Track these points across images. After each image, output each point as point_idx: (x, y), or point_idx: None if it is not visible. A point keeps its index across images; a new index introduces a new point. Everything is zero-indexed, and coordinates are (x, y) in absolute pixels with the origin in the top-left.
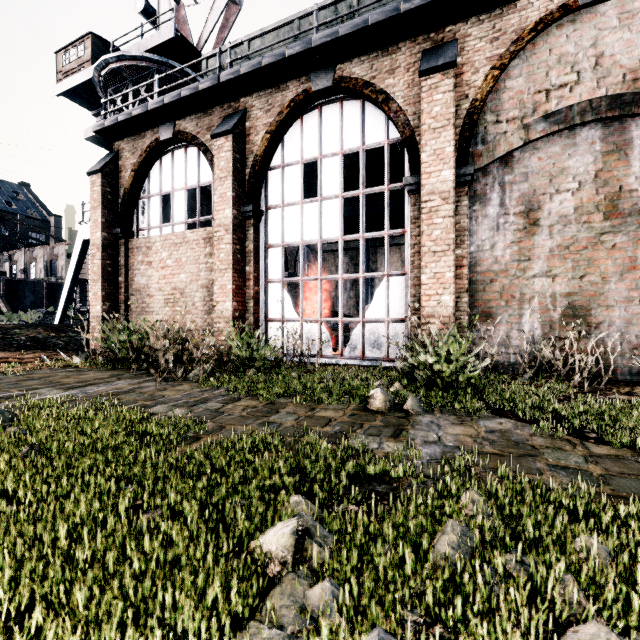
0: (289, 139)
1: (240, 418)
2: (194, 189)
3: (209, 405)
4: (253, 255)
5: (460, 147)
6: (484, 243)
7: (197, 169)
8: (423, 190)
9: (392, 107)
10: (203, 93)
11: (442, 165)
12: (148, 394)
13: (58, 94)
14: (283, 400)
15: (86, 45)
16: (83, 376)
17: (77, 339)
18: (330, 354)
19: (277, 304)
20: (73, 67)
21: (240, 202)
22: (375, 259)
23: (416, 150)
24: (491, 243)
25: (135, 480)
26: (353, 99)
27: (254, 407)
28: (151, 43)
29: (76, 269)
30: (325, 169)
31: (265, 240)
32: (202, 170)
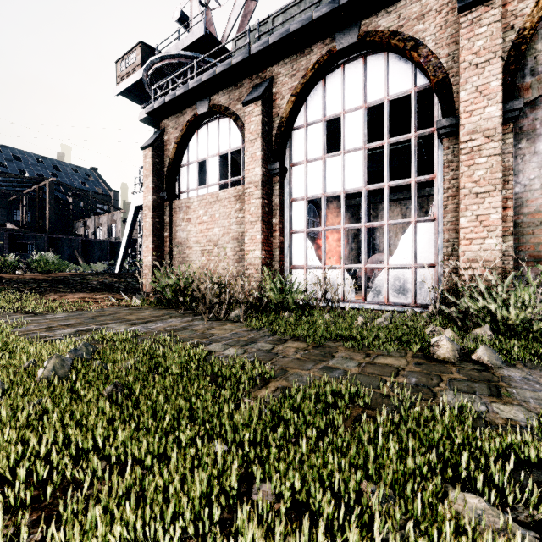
0: (312, 100)
1: (297, 361)
2: (222, 157)
3: (260, 345)
4: (279, 208)
5: (503, 82)
6: (532, 182)
7: (228, 137)
8: (462, 130)
9: (422, 52)
10: (235, 67)
11: (486, 101)
12: (200, 332)
13: (117, 94)
14: (330, 343)
15: (137, 52)
16: (142, 314)
17: (133, 284)
18: (353, 299)
19: (300, 252)
20: (128, 71)
21: (267, 161)
22: (376, 214)
23: (450, 92)
24: (541, 182)
25: (230, 439)
26: (377, 53)
27: (305, 349)
28: (186, 42)
29: (130, 229)
30: (347, 124)
31: (289, 194)
32: (232, 137)
